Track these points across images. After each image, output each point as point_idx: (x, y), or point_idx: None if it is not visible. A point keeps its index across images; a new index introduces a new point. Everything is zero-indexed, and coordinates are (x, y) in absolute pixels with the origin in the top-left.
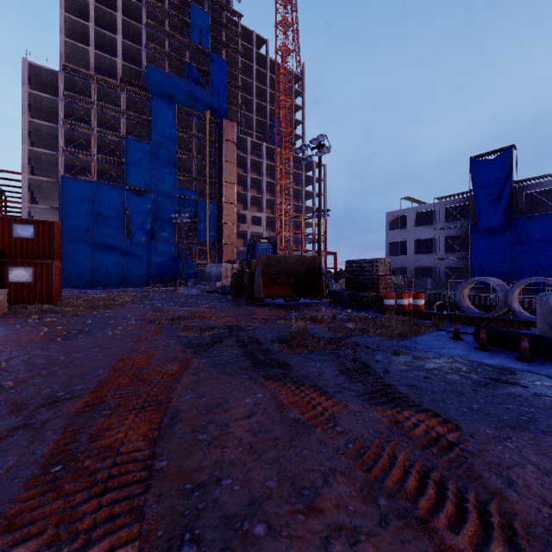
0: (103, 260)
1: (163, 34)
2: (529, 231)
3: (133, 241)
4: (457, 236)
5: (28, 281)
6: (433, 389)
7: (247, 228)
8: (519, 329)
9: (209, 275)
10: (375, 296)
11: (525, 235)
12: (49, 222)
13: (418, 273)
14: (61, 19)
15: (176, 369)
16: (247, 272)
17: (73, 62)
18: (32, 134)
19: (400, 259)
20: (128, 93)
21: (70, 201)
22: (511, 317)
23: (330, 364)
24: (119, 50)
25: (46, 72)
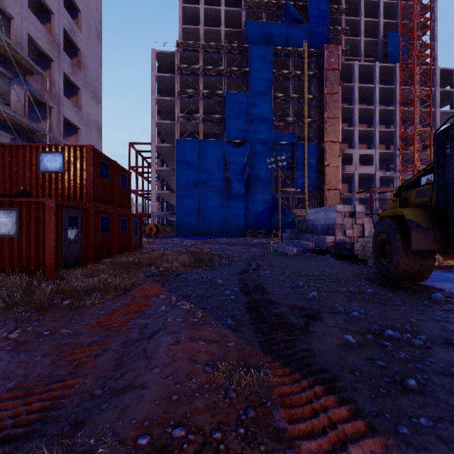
0: (206, 212)
1: None
2: None
3: (231, 192)
4: None
5: (10, 233)
6: None
7: (354, 169)
8: None
9: (311, 225)
10: None
11: None
12: (81, 148)
13: None
14: (180, 10)
15: None
16: None
17: None
18: (162, 113)
19: None
20: None
21: (182, 160)
22: None
23: None
24: (222, 19)
25: (168, 57)
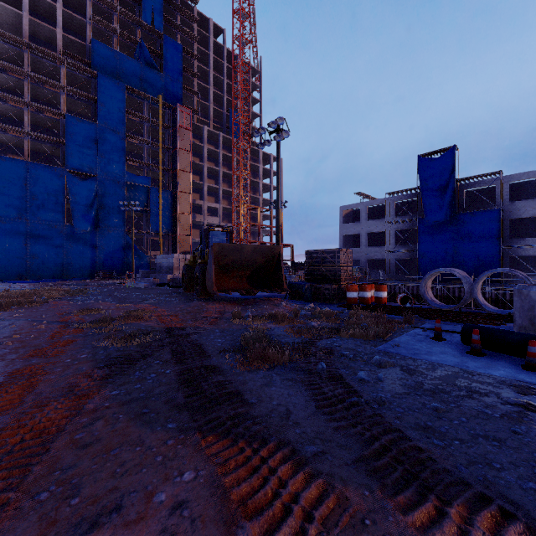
0: (38, 250)
1: (111, 9)
2: (469, 226)
3: (75, 229)
4: (405, 230)
5: None
6: (458, 433)
7: (204, 218)
8: (495, 325)
9: (159, 267)
10: (337, 288)
11: (466, 230)
12: None
13: (370, 265)
14: None
15: (57, 416)
16: (199, 262)
17: (3, 27)
18: None
19: (354, 251)
20: (70, 68)
21: None
22: (473, 309)
23: (301, 388)
24: (59, 19)
25: None
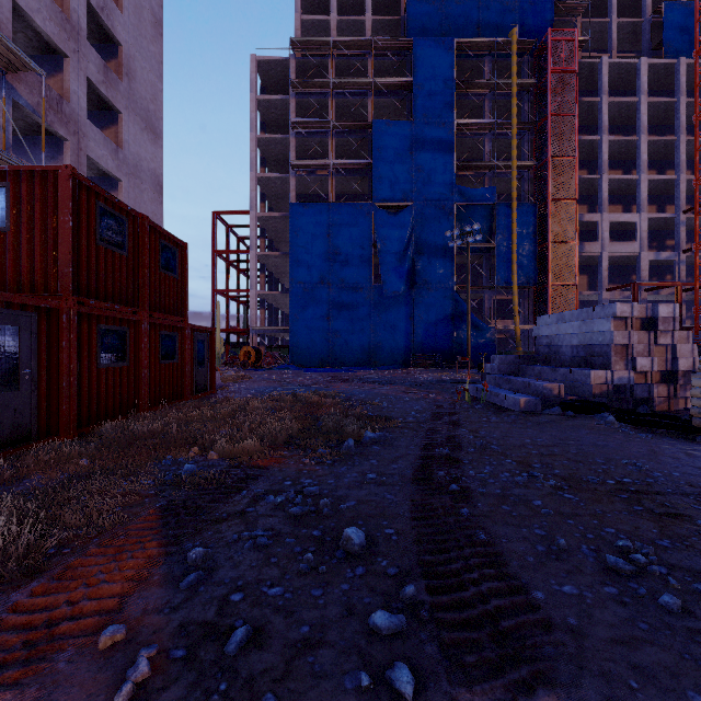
0: (341, 326)
1: None
2: None
3: (383, 291)
4: None
5: None
6: None
7: (601, 248)
8: None
9: (547, 346)
10: None
11: None
12: (47, 174)
13: None
14: None
15: None
16: None
17: None
18: (268, 162)
19: None
20: None
21: (299, 239)
22: None
23: None
24: (368, 1)
25: (277, 68)
